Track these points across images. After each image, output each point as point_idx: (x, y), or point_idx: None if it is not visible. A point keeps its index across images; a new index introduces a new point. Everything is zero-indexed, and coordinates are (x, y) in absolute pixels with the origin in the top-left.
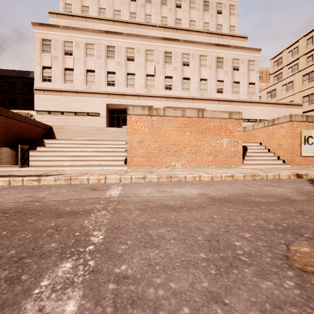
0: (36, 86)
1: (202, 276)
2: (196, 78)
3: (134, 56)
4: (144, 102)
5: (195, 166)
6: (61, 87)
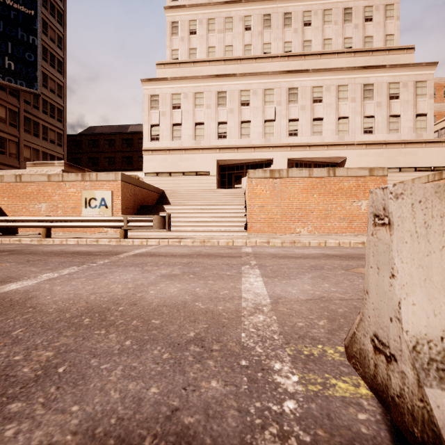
0: (145, 147)
1: (303, 270)
2: (332, 117)
3: (249, 100)
4: (262, 155)
5: (324, 233)
6: (168, 145)
